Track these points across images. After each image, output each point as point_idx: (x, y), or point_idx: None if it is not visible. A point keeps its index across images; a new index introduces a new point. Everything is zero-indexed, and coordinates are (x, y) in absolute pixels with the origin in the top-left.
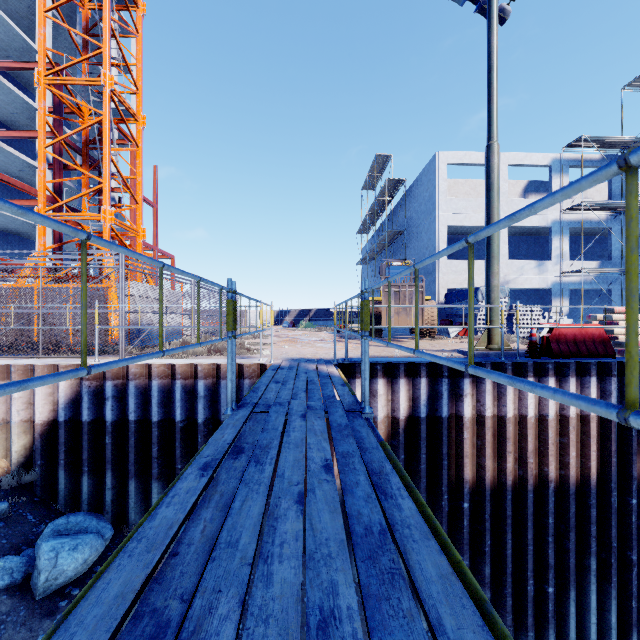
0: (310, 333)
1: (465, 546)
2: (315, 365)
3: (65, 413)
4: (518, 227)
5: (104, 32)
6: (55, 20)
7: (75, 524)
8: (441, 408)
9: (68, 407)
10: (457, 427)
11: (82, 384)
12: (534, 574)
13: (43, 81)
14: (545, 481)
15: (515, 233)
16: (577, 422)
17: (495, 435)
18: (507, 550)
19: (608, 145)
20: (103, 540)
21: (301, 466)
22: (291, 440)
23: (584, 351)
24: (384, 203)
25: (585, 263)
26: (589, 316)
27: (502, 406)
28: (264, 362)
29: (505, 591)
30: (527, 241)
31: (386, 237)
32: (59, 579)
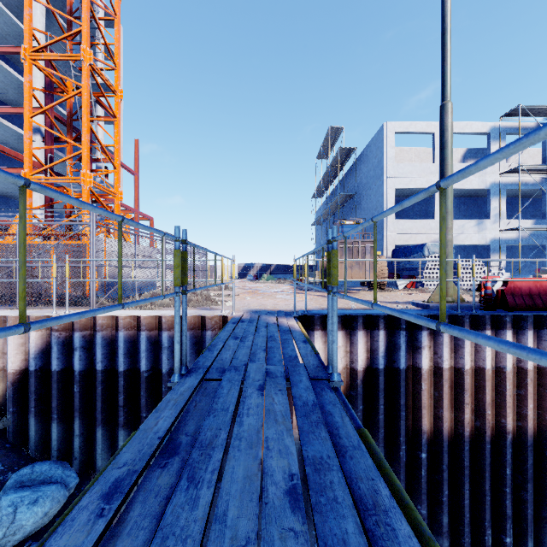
0: (271, 285)
1: (423, 496)
2: (275, 318)
3: (36, 363)
4: (459, 189)
5: (83, 12)
6: (40, 2)
7: (39, 474)
8: (399, 360)
9: (39, 357)
10: (414, 378)
11: (52, 335)
12: (491, 524)
13: (29, 57)
14: (502, 432)
15: (455, 195)
16: (534, 374)
17: (452, 386)
18: (464, 500)
19: (543, 114)
20: (66, 490)
21: (254, 493)
22: (243, 432)
23: (539, 304)
24: (336, 170)
25: (521, 222)
26: (538, 270)
27: (459, 358)
28: (226, 314)
29: (462, 540)
30: (466, 202)
31: (338, 200)
32: (17, 534)
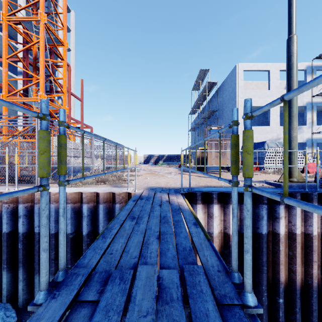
0: (164, 168)
1: None
2: (167, 195)
3: None
4: None
5: None
6: None
7: None
8: (262, 227)
9: None
10: (273, 241)
11: (2, 206)
12: None
13: (5, 19)
14: None
15: (282, 111)
16: None
17: (302, 247)
18: None
19: None
20: None
21: None
22: None
23: None
24: (204, 96)
25: None
26: None
27: (309, 226)
28: (130, 191)
29: None
30: None
31: (206, 114)
32: None
